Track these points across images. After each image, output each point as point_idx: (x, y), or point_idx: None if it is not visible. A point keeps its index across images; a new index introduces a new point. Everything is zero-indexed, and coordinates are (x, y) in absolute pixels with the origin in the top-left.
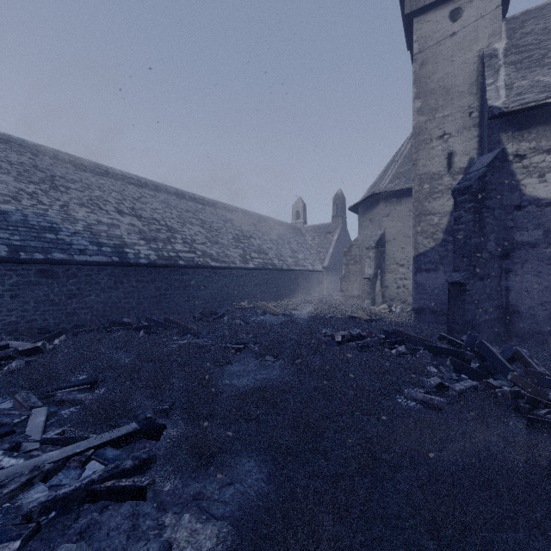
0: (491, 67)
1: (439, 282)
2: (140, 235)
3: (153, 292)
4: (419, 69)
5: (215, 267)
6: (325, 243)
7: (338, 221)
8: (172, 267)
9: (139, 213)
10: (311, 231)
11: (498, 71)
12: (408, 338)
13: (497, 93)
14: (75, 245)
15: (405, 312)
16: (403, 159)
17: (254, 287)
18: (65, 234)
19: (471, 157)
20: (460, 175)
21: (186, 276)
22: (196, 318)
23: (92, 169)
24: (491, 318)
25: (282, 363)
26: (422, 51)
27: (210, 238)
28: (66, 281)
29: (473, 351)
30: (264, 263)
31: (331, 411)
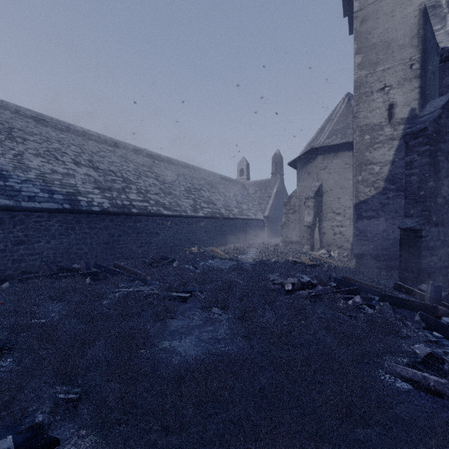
0: (436, 15)
1: (380, 229)
2: (95, 184)
3: (106, 238)
4: (360, 25)
5: (167, 215)
6: (266, 196)
7: (277, 177)
8: (125, 214)
9: (96, 165)
10: (253, 185)
11: (445, 18)
12: (360, 286)
13: (448, 36)
14: (24, 192)
15: (343, 257)
16: (338, 118)
17: (203, 234)
18: (15, 181)
19: (412, 107)
20: (401, 125)
21: (139, 224)
22: (147, 264)
23: (54, 124)
24: (445, 265)
25: (230, 317)
26: (362, 8)
27: (163, 190)
28: (13, 227)
29: (441, 304)
30: (213, 212)
31: (303, 409)
